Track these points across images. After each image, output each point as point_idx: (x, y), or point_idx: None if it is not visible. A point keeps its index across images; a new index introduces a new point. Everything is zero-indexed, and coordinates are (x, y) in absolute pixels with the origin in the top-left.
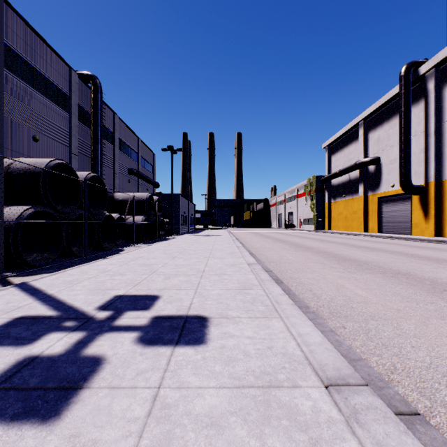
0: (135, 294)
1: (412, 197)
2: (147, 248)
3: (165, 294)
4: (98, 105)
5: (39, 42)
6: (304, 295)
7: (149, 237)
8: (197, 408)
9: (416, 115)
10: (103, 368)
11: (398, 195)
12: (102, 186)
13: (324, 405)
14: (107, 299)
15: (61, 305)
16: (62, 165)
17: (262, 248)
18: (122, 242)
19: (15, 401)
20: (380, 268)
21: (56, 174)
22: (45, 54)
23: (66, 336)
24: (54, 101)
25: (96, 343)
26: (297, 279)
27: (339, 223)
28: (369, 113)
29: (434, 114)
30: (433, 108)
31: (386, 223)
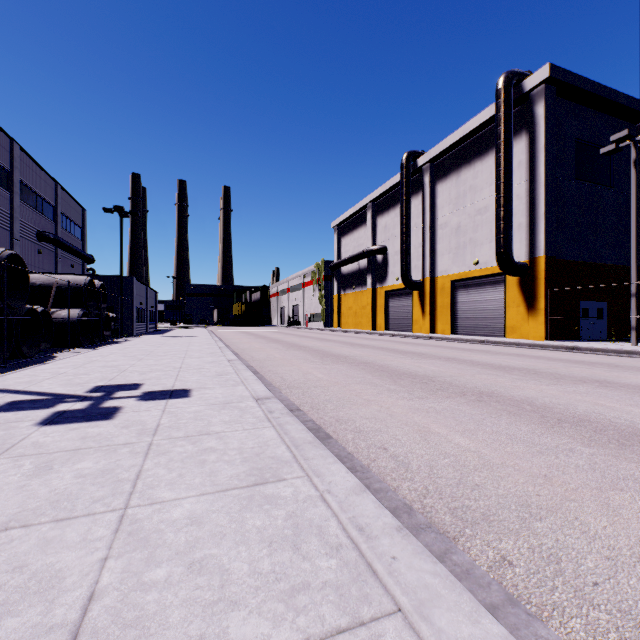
0: (117, 384)
1: (413, 292)
2: (96, 353)
3: (147, 382)
4: None
5: None
6: (274, 380)
7: (89, 339)
8: (188, 410)
9: (416, 207)
10: (124, 408)
11: (402, 289)
12: (26, 269)
13: (252, 404)
14: (90, 388)
15: (46, 394)
16: None
17: (250, 349)
18: (46, 346)
19: (77, 419)
20: (353, 360)
21: None
22: None
23: (77, 403)
24: None
25: (107, 403)
26: (275, 371)
27: (349, 320)
28: (376, 196)
29: (429, 210)
30: (428, 203)
31: (393, 319)
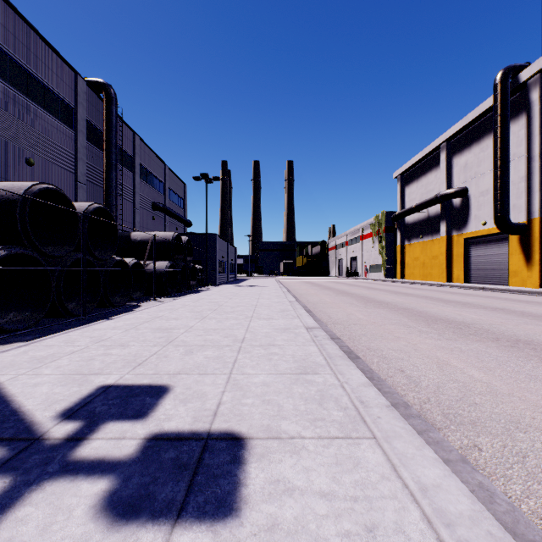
0: (132, 383)
1: (510, 237)
2: (170, 304)
3: (179, 383)
4: (112, 121)
5: (34, 38)
6: (394, 380)
7: (176, 288)
8: None
9: (515, 134)
10: None
11: (491, 235)
12: (109, 221)
13: None
14: (83, 394)
15: (2, 408)
16: (52, 192)
17: (321, 304)
18: (140, 294)
19: None
20: (488, 333)
21: (45, 204)
22: (43, 53)
23: None
24: (55, 115)
25: (14, 515)
26: (378, 351)
27: (415, 271)
28: (453, 133)
29: (539, 132)
30: (538, 124)
31: (476, 270)
